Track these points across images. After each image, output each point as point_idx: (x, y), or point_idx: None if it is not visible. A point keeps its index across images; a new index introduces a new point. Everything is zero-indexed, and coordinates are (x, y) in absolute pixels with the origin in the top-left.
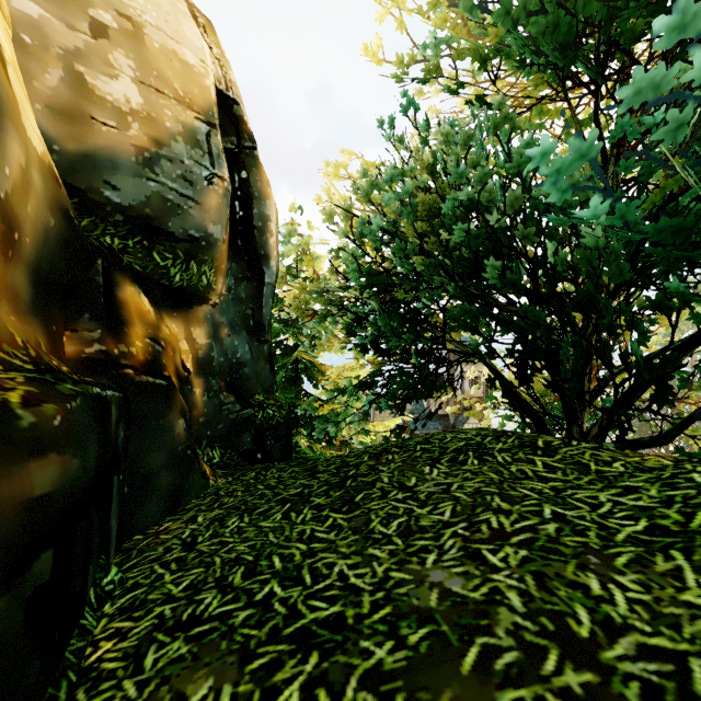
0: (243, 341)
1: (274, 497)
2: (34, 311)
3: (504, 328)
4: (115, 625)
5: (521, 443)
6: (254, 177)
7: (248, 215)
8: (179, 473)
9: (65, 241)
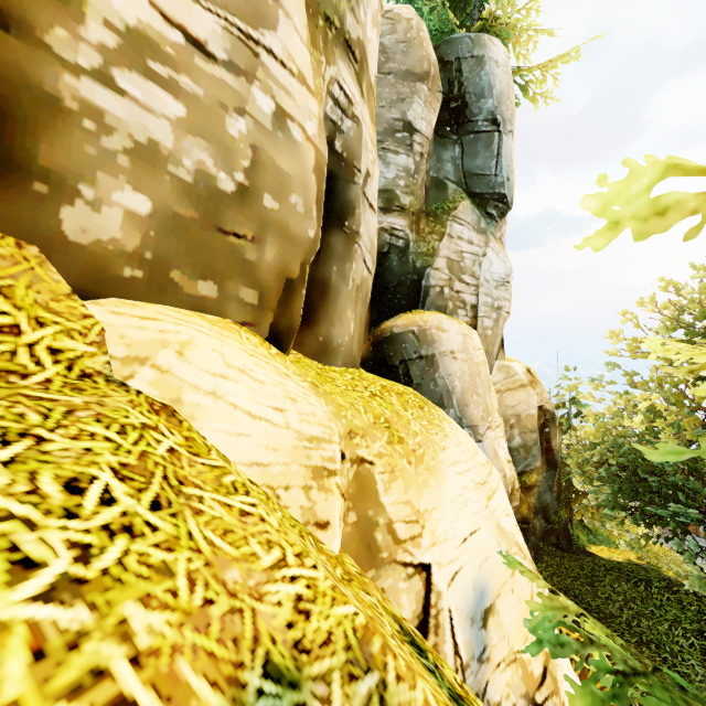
0: (548, 494)
1: (568, 573)
2: None
3: (697, 521)
4: None
5: (667, 586)
6: (553, 430)
7: (550, 445)
8: (535, 553)
9: None
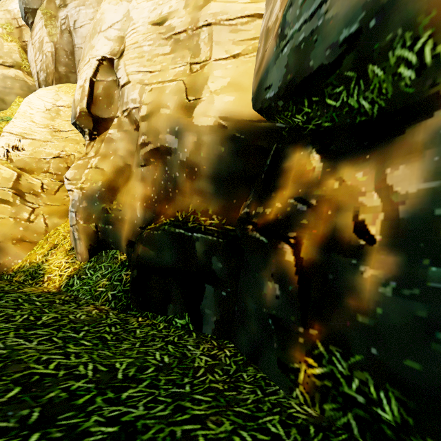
0: None
1: (152, 382)
2: (219, 195)
3: None
4: (148, 322)
5: None
6: None
7: None
8: (262, 333)
9: (236, 153)
